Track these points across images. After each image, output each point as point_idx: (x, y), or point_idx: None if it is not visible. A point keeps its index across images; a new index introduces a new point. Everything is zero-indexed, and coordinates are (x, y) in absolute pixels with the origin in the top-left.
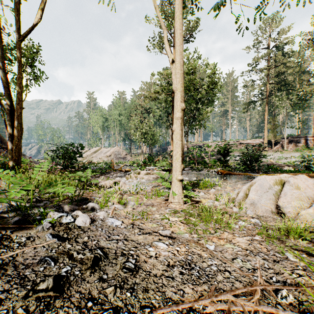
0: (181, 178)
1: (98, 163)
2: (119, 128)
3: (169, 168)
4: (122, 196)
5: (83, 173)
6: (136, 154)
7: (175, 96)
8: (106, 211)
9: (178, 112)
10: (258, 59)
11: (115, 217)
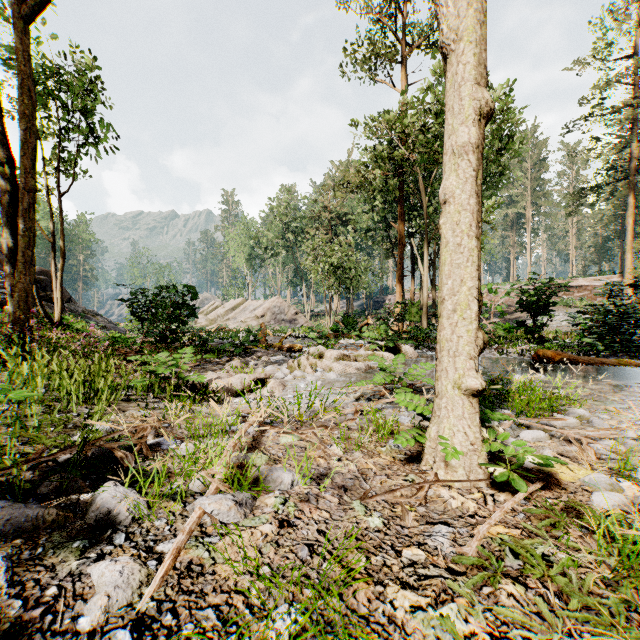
0: (478, 386)
1: (238, 331)
2: (284, 260)
3: (397, 344)
4: (263, 435)
5: (193, 353)
6: (318, 313)
7: (451, 69)
8: (151, 547)
9: (467, 123)
10: (609, 82)
11: (169, 615)
